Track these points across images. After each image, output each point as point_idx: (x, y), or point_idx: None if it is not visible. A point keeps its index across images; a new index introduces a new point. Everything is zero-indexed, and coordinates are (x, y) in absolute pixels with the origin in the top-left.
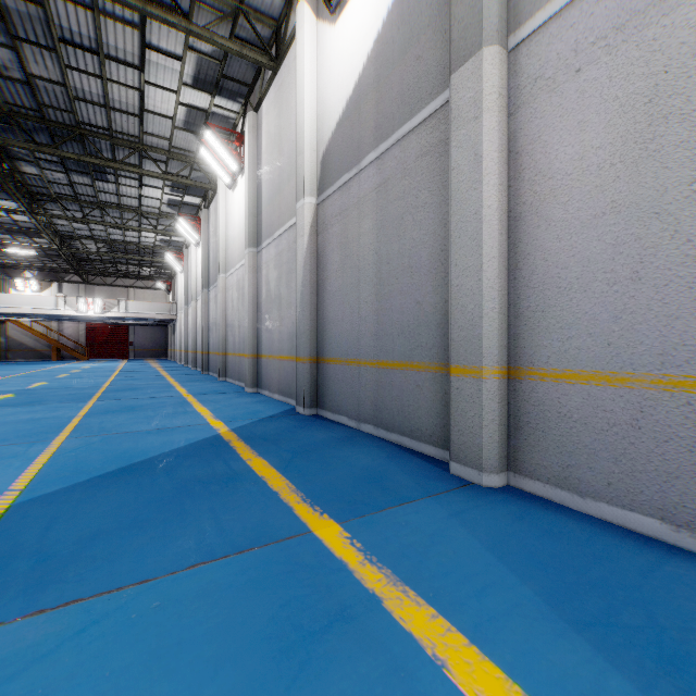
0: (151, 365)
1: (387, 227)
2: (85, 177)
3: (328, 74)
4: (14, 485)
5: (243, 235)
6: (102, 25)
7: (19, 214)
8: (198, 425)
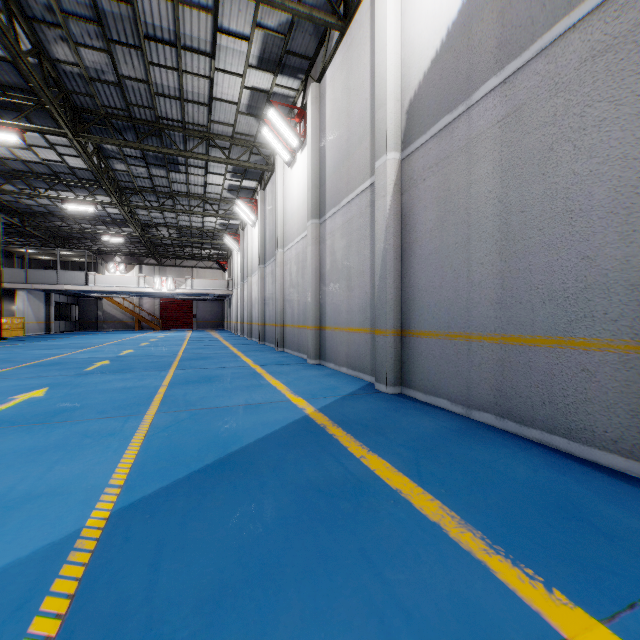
0: (213, 335)
1: (521, 166)
2: (161, 170)
3: (418, 9)
4: (111, 477)
5: (302, 209)
6: (180, 15)
7: (110, 208)
8: (280, 402)
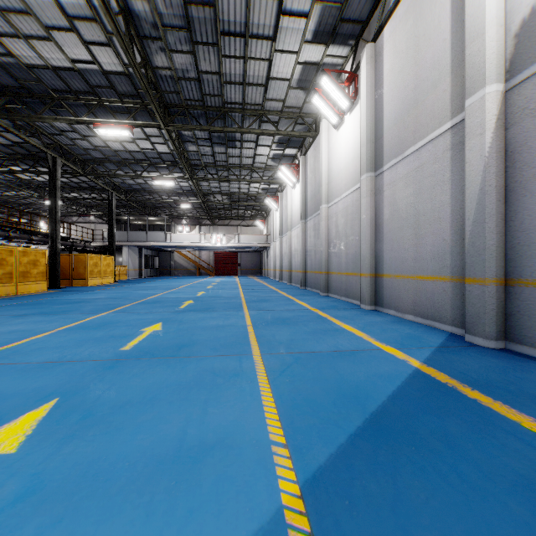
0: (256, 280)
1: None
2: (222, 147)
3: None
4: (268, 431)
5: (352, 165)
6: (251, 7)
7: (183, 182)
8: (373, 351)
